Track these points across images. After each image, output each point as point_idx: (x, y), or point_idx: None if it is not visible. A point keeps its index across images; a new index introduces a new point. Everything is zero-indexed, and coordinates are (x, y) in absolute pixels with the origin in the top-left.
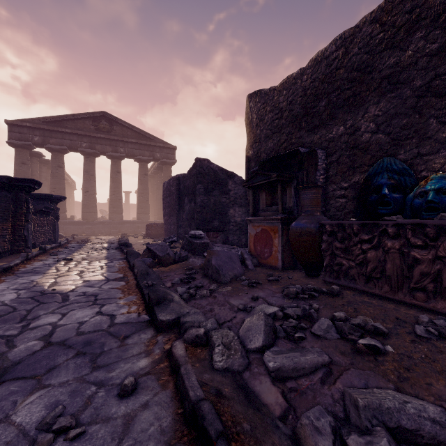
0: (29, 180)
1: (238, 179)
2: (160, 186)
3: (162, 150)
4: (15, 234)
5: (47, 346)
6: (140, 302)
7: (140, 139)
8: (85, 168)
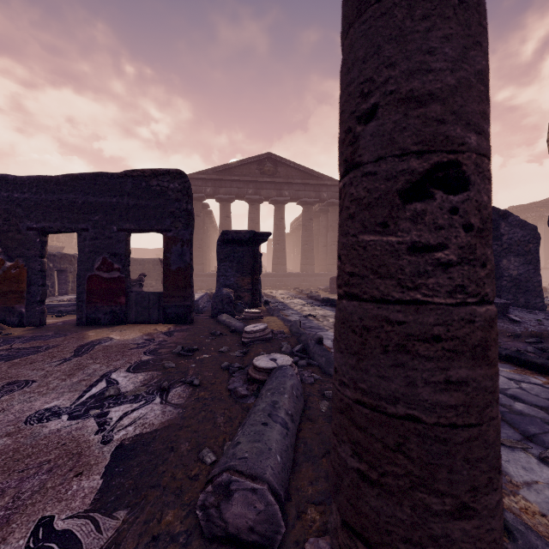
0: (267, 233)
1: (514, 219)
2: (323, 231)
3: (329, 189)
4: (253, 288)
5: (544, 410)
6: (533, 372)
7: (305, 178)
8: (250, 217)
